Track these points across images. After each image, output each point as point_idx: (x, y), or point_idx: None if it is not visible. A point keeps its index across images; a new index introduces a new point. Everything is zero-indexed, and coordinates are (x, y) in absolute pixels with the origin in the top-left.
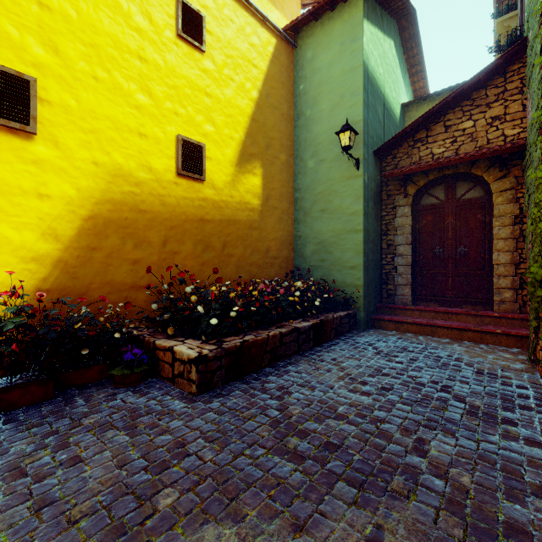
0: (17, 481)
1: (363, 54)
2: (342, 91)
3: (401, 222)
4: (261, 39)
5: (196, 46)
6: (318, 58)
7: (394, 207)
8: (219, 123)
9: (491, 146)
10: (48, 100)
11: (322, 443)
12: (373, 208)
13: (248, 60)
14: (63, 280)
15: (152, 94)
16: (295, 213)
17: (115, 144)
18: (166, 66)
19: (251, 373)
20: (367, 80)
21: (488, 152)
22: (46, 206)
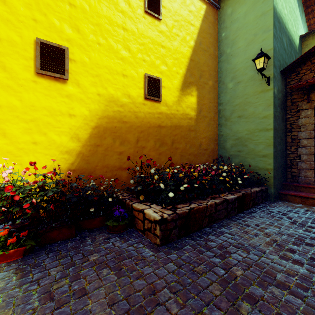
0: (46, 304)
1: (273, 0)
2: (255, 30)
3: (305, 121)
4: (196, 7)
5: (156, 16)
6: (236, 11)
7: (297, 111)
8: (170, 64)
9: None
10: (74, 59)
11: (273, 314)
12: (280, 112)
13: (188, 21)
14: (82, 164)
15: (130, 50)
16: (219, 120)
17: (109, 82)
18: (138, 32)
19: (195, 231)
20: (276, 19)
21: None
22: (73, 121)
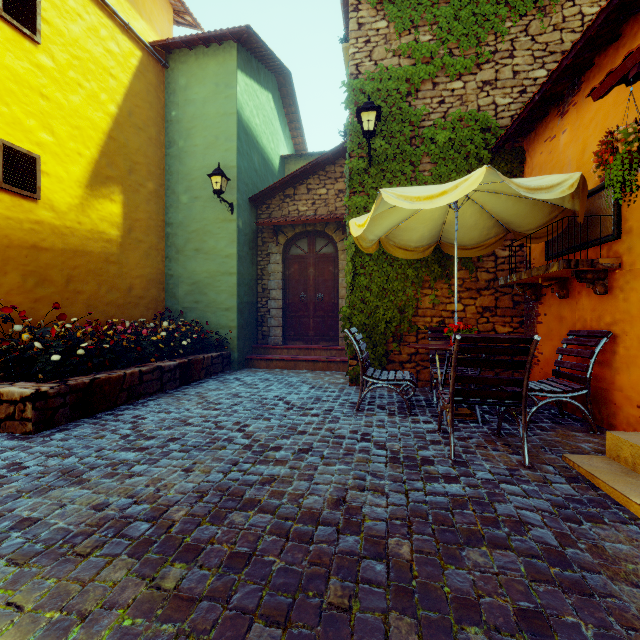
0: None
1: (237, 103)
2: (217, 132)
3: (274, 268)
4: (121, 47)
5: (27, 33)
6: (193, 89)
7: (268, 254)
8: (62, 133)
9: (338, 213)
10: None
11: (167, 439)
12: (249, 253)
13: (104, 67)
14: None
15: None
16: (167, 250)
17: None
18: None
19: (103, 411)
20: (242, 129)
21: (332, 218)
22: None
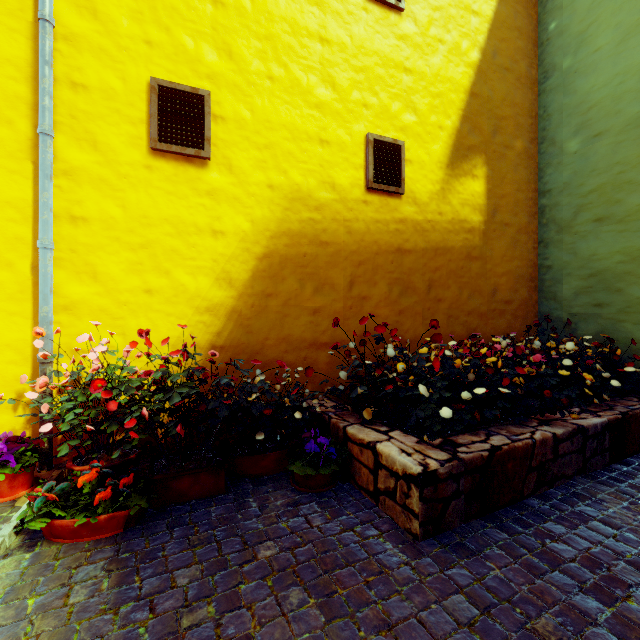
0: None
1: None
2: None
3: None
4: None
5: (392, 4)
6: None
7: None
8: (423, 108)
9: None
10: (222, 116)
11: None
12: None
13: (464, 7)
14: (237, 335)
15: (335, 85)
16: (540, 231)
17: (292, 159)
18: (352, 43)
19: (505, 506)
20: None
21: None
22: (220, 245)
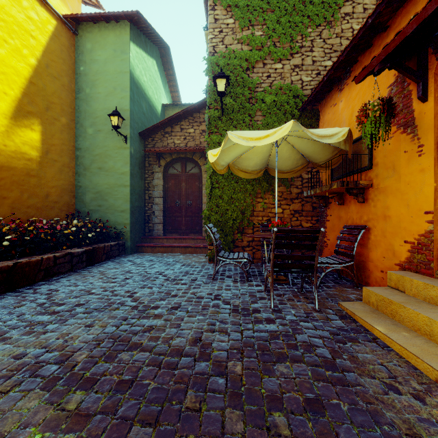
0: None
1: (130, 65)
2: (115, 84)
3: (157, 182)
4: (40, 16)
5: None
6: (96, 52)
7: (153, 172)
8: None
9: (202, 146)
10: None
11: (74, 305)
12: (139, 171)
13: (25, 30)
14: None
15: None
16: (77, 167)
17: None
18: None
19: (24, 287)
20: (134, 84)
21: (198, 149)
22: None
